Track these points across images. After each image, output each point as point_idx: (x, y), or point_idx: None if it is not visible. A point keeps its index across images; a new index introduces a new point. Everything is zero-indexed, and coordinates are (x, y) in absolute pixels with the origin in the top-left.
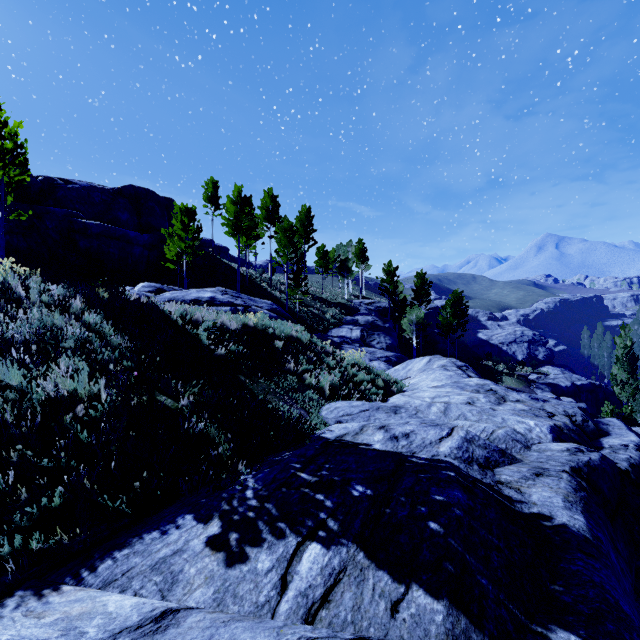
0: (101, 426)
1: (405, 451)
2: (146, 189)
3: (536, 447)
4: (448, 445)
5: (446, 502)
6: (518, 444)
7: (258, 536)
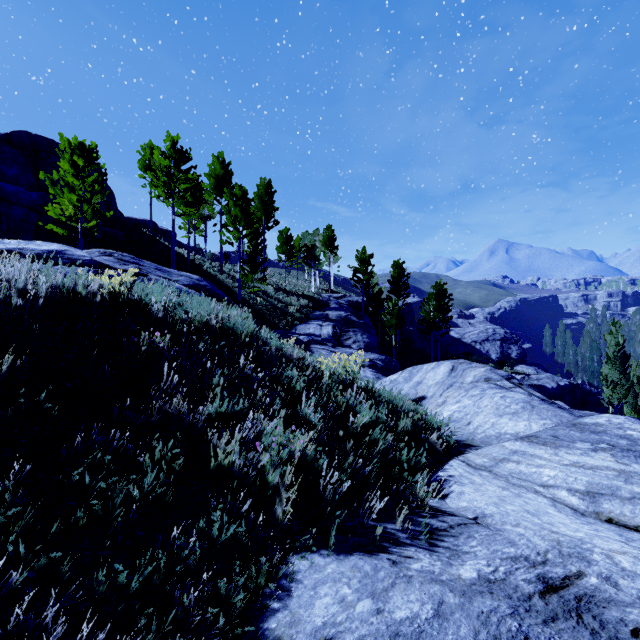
0: None
1: None
2: (49, 139)
3: None
4: None
5: None
6: None
7: None
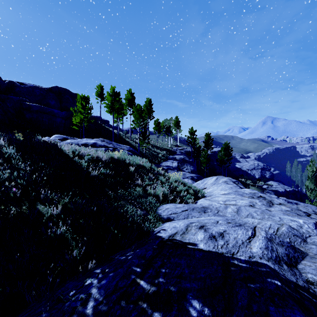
0: None
1: (225, 252)
2: (64, 88)
3: (310, 240)
4: (257, 245)
5: None
6: (298, 238)
7: None
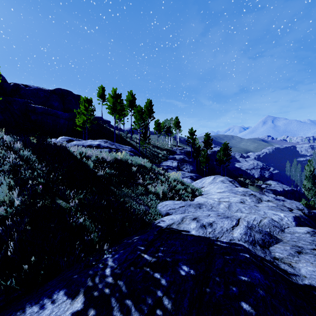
0: (7, 223)
1: (211, 236)
2: (67, 90)
3: (287, 230)
4: (238, 232)
5: (250, 282)
6: (277, 228)
7: (110, 313)
